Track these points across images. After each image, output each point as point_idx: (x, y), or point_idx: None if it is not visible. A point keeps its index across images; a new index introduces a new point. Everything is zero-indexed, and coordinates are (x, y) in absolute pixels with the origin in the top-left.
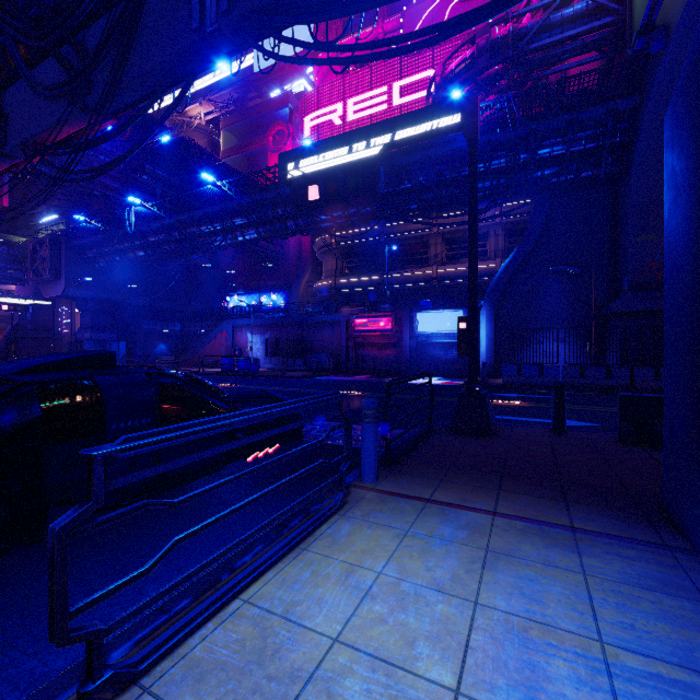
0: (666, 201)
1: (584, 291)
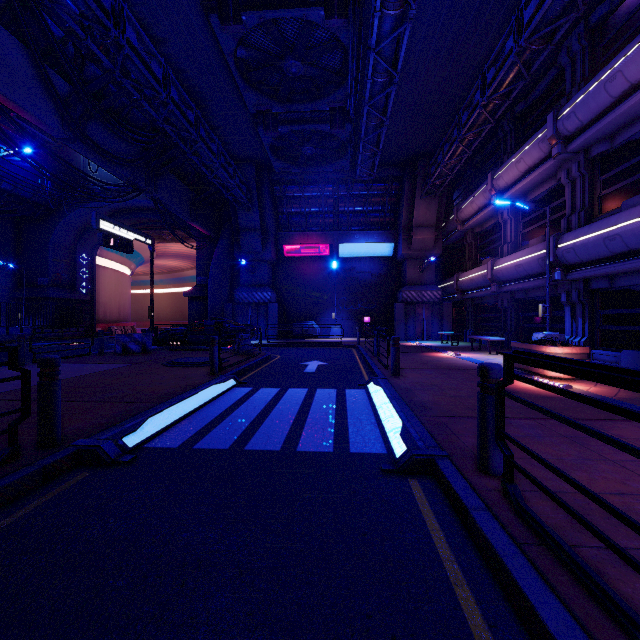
0: (212, 297)
1: (2, 278)
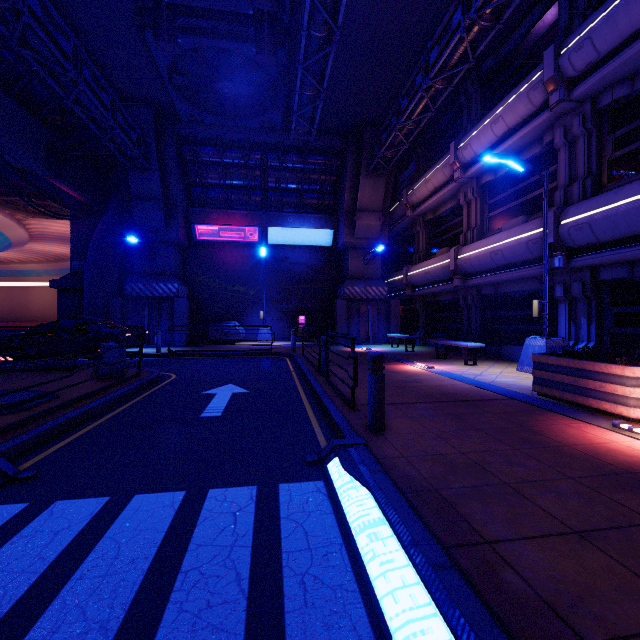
0: (89, 288)
1: None
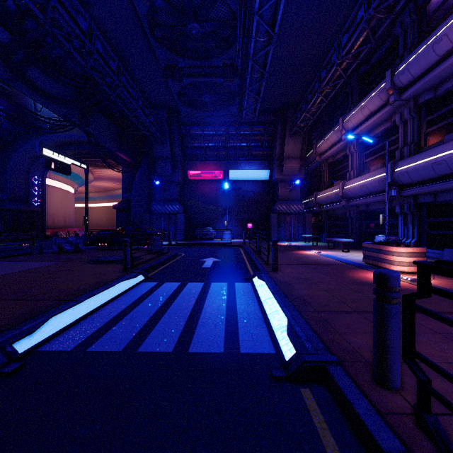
0: (134, 209)
1: None
